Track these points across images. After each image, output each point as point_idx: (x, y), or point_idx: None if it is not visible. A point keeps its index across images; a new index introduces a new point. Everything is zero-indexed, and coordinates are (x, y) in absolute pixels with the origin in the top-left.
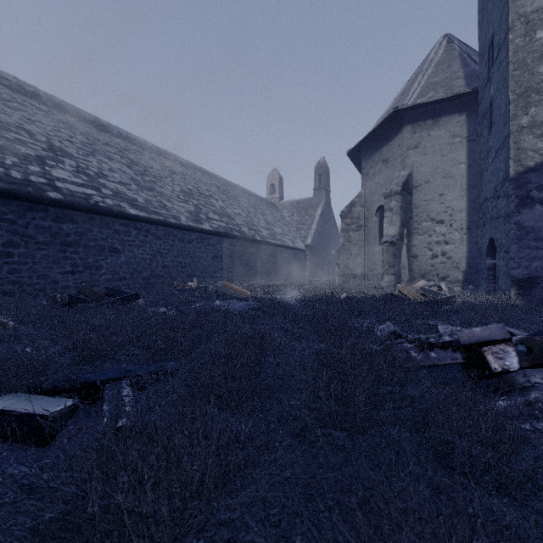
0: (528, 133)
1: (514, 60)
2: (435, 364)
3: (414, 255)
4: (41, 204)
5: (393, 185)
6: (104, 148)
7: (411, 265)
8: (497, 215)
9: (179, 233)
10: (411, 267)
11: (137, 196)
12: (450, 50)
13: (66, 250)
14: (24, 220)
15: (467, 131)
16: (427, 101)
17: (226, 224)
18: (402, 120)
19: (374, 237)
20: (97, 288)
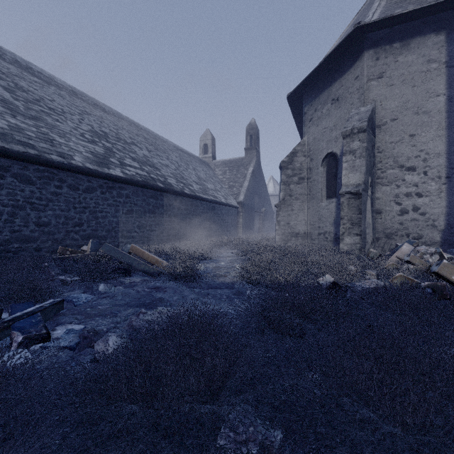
0: None
1: None
2: None
3: (377, 211)
4: None
5: (354, 122)
6: None
7: (374, 223)
8: None
9: (69, 177)
10: (374, 225)
11: None
12: None
13: None
14: None
15: (446, 54)
16: (400, 12)
17: (147, 173)
18: (361, 45)
19: (320, 190)
20: None
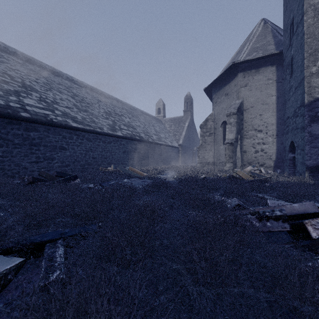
0: (316, 77)
1: (307, 32)
2: (270, 230)
3: (244, 151)
4: (17, 120)
5: (231, 109)
6: (57, 86)
7: (243, 157)
8: (296, 127)
9: (102, 138)
10: (243, 158)
11: (77, 115)
12: (265, 28)
13: (32, 148)
14: (5, 130)
15: (276, 76)
16: (252, 58)
17: (131, 132)
18: (237, 70)
19: (220, 140)
20: (52, 171)
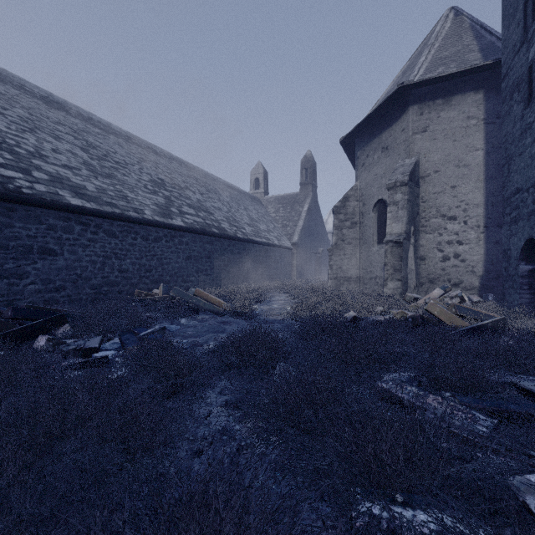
0: None
1: None
2: None
3: (421, 257)
4: None
5: (397, 174)
6: (53, 127)
7: (418, 269)
8: None
9: (142, 230)
10: (418, 271)
11: (86, 183)
12: (458, 22)
13: None
14: None
15: (484, 111)
16: (439, 75)
17: (202, 219)
18: (407, 100)
19: (372, 235)
20: (19, 302)
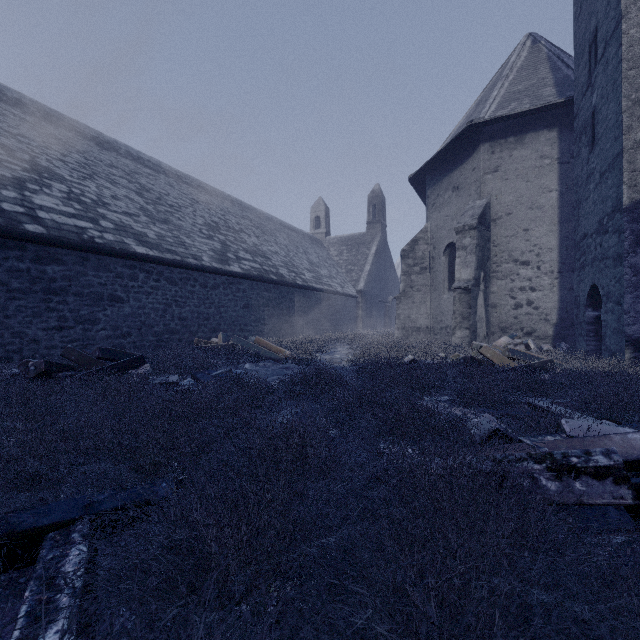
0: None
1: (628, 57)
2: (583, 502)
3: (493, 305)
4: (17, 240)
5: (467, 217)
6: (108, 171)
7: (489, 317)
8: (603, 256)
9: (200, 277)
10: (489, 319)
11: (146, 230)
12: (535, 52)
13: (51, 300)
14: None
15: (558, 150)
16: (509, 113)
17: (260, 265)
18: (478, 138)
19: (442, 281)
20: (92, 347)
